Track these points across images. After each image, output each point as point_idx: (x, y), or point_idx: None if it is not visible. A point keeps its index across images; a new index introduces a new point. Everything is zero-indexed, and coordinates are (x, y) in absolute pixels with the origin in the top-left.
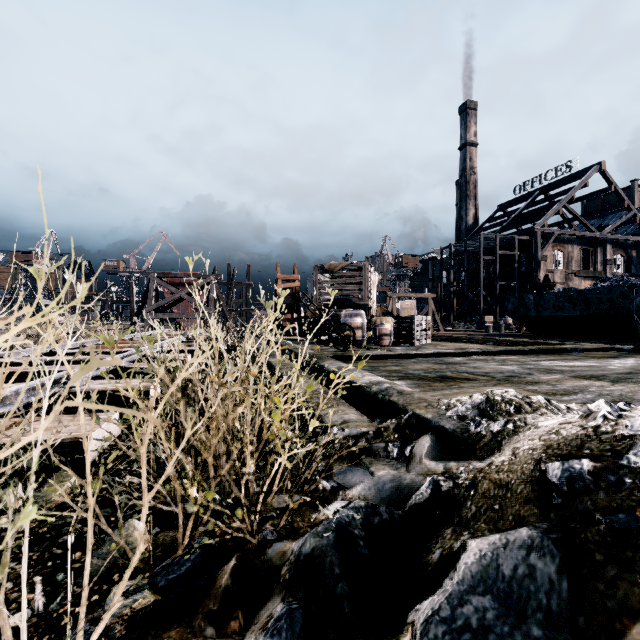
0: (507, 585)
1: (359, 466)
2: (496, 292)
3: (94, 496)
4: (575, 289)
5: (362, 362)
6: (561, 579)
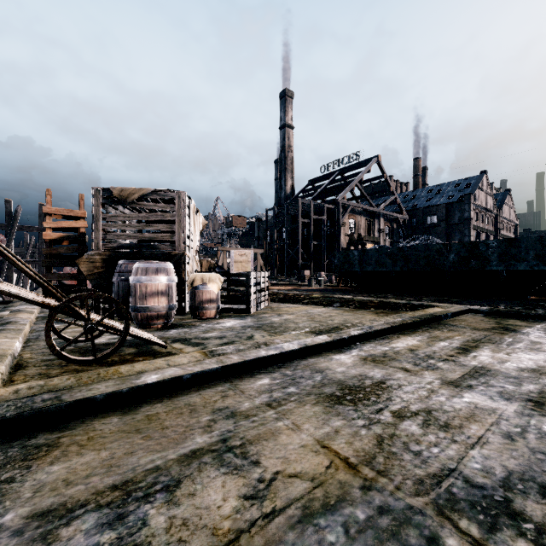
0: None
1: None
2: (311, 250)
3: None
4: (388, 247)
5: None
6: None
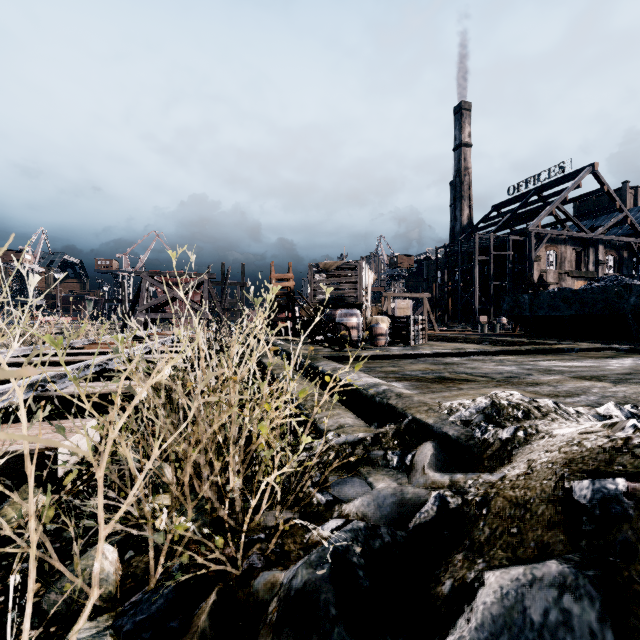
0: (537, 635)
1: (356, 476)
2: (490, 292)
3: (38, 531)
4: (569, 289)
5: (359, 364)
6: (604, 630)
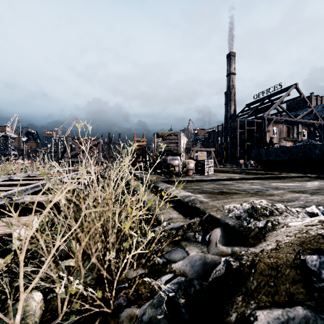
0: None
1: (179, 247)
2: (245, 148)
3: None
4: (285, 146)
5: (180, 186)
6: None
